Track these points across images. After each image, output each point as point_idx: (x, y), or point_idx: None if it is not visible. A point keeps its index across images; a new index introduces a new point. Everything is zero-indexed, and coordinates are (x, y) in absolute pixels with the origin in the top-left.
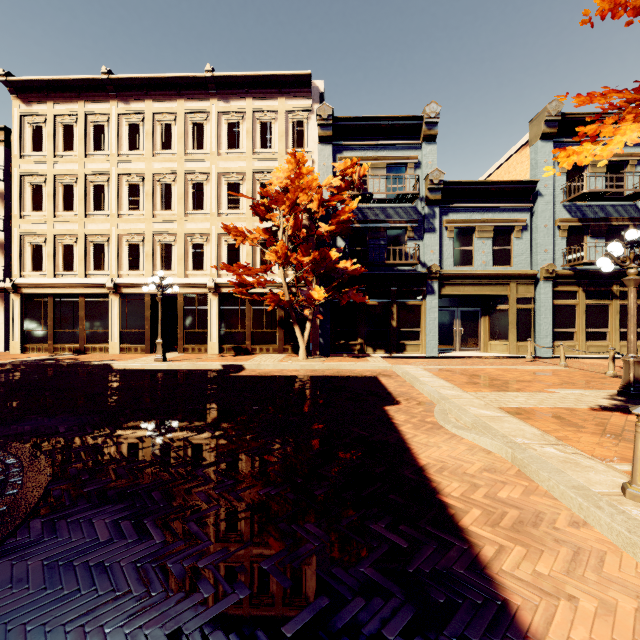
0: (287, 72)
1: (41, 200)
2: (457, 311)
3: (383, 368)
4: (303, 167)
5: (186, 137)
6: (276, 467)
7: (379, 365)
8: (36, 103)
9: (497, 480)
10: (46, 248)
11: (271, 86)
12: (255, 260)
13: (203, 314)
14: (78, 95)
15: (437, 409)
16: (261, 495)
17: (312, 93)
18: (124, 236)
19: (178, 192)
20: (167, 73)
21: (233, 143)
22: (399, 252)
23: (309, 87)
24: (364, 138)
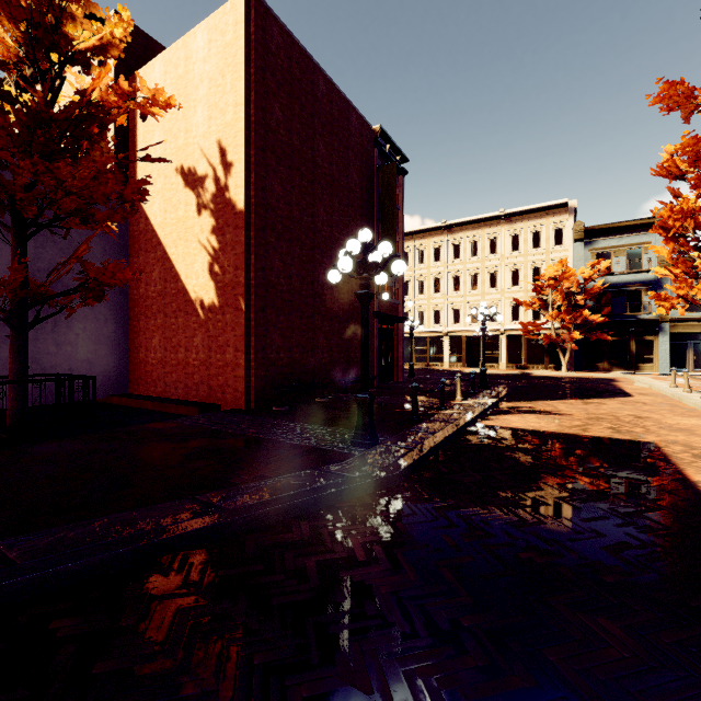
0: (552, 204)
1: (408, 290)
2: (690, 343)
3: (619, 376)
4: (567, 269)
5: (485, 248)
6: (574, 385)
7: (616, 375)
8: (406, 242)
9: (640, 388)
10: (410, 314)
11: (540, 212)
12: (529, 314)
13: (496, 346)
14: (427, 234)
15: (636, 383)
16: (573, 386)
17: (568, 210)
18: (451, 305)
19: (481, 279)
20: (477, 217)
21: (514, 247)
22: (636, 305)
23: (566, 207)
24: (608, 234)
